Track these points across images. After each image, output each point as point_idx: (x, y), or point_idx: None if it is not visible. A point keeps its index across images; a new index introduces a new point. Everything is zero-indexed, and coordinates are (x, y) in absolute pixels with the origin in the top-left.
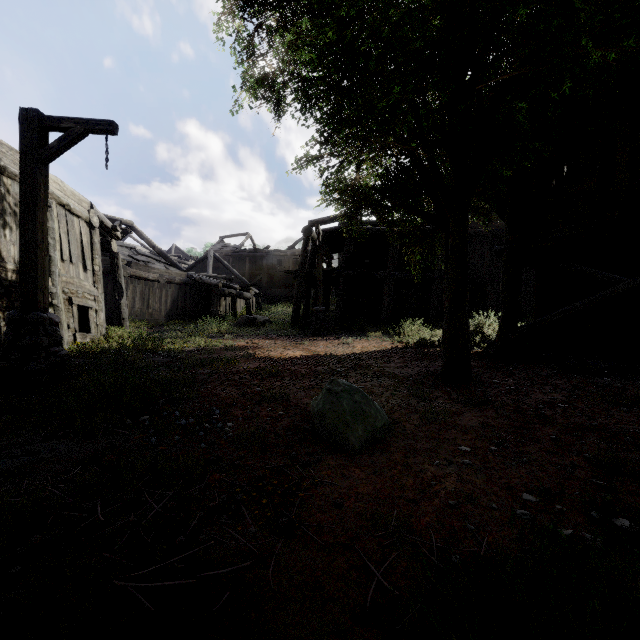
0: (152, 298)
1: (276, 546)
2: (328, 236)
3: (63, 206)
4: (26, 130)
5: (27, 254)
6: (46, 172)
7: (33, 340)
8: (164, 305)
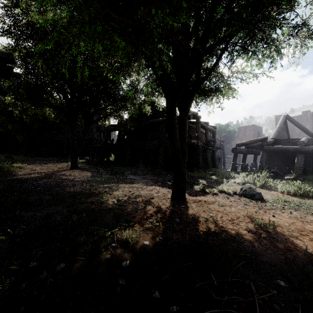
0: None
1: None
2: None
3: None
4: None
5: None
6: None
7: None
8: None
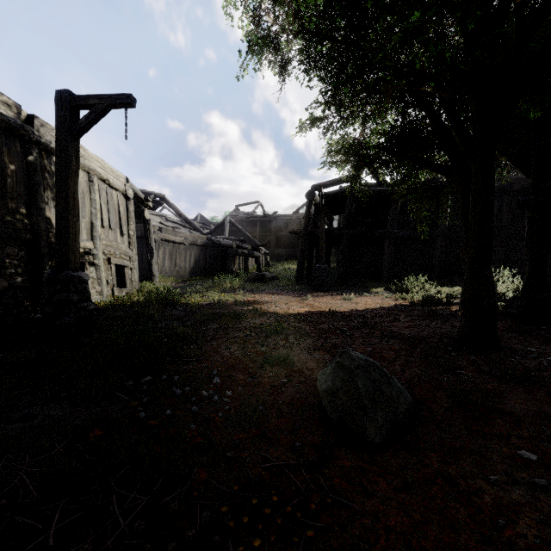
0: (178, 258)
1: None
2: (329, 199)
3: (104, 181)
4: (60, 110)
5: (61, 220)
6: (77, 146)
7: (64, 296)
8: (188, 264)
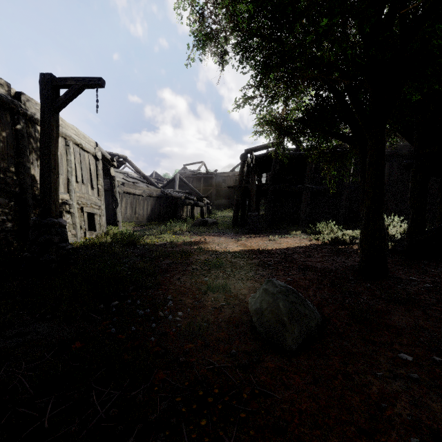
0: (138, 207)
1: None
2: (259, 160)
3: (77, 145)
4: (44, 89)
5: (44, 177)
6: (57, 118)
7: (47, 238)
8: (146, 211)
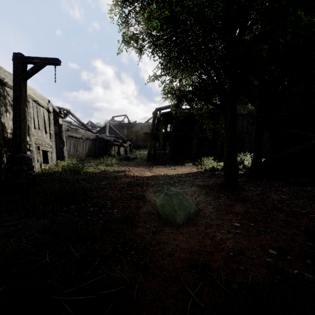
0: (79, 146)
1: (138, 277)
2: (165, 116)
3: (35, 101)
4: (16, 63)
5: (16, 125)
6: (25, 84)
7: (19, 167)
8: (84, 150)
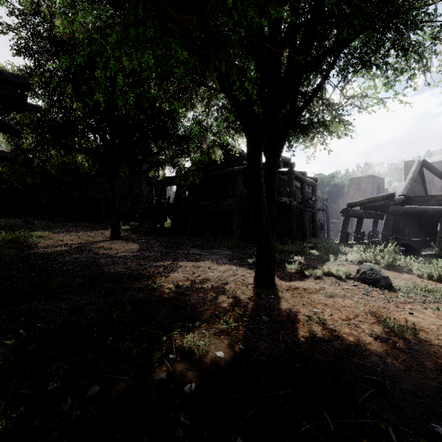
0: None
1: None
2: None
3: None
4: None
5: None
6: None
7: None
8: None
